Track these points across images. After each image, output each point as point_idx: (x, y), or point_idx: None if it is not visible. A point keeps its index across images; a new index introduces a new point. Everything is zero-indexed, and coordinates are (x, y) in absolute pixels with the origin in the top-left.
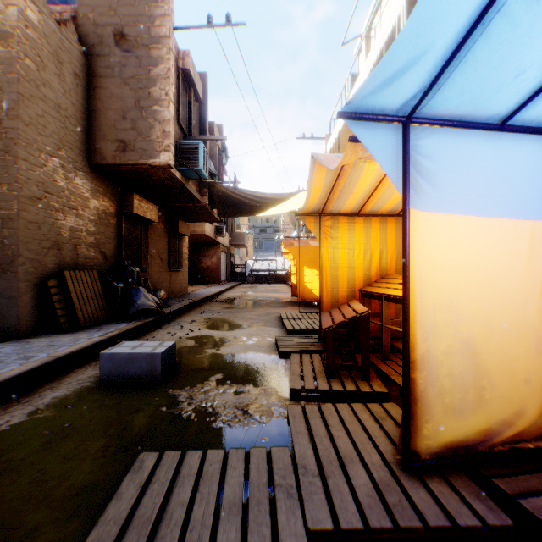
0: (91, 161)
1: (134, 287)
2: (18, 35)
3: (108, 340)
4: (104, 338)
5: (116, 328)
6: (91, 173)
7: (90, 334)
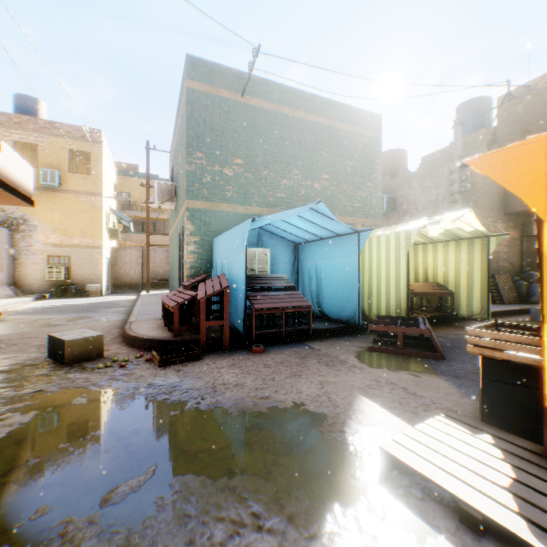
0: (503, 212)
1: (533, 285)
2: (475, 172)
3: (523, 310)
4: (521, 308)
5: (524, 306)
6: (503, 218)
7: (510, 306)
